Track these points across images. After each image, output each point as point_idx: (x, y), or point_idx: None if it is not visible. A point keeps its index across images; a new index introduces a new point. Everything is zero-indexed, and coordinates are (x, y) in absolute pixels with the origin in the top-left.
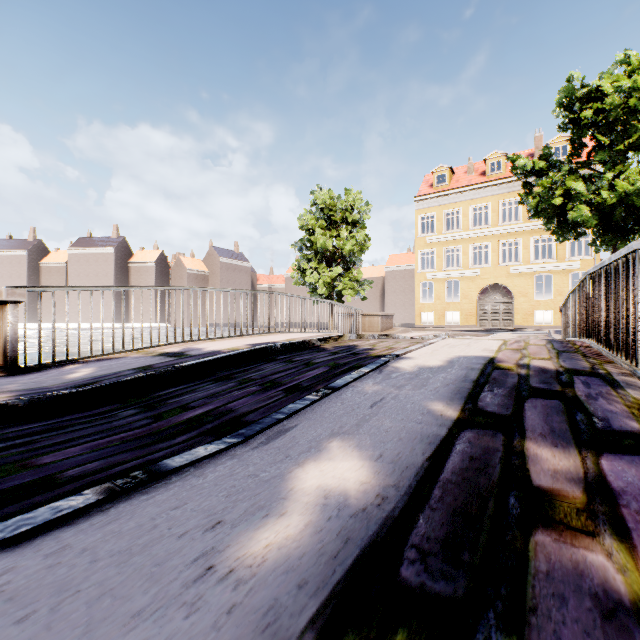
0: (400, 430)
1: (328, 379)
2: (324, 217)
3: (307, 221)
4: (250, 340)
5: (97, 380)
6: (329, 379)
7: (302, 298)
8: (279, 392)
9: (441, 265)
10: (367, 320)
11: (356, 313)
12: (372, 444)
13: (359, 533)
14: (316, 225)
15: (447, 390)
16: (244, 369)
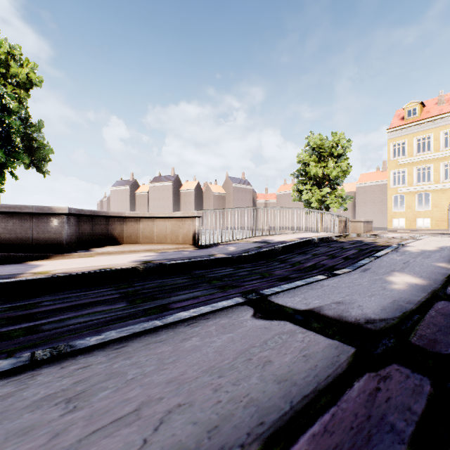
0: (425, 271)
1: (362, 255)
2: (314, 153)
3: (303, 157)
4: (292, 236)
5: (246, 251)
6: (363, 255)
7: (313, 211)
8: (340, 259)
9: (412, 181)
10: (351, 225)
11: (346, 220)
12: (414, 274)
13: (427, 288)
14: (310, 160)
15: (444, 259)
16: (307, 250)
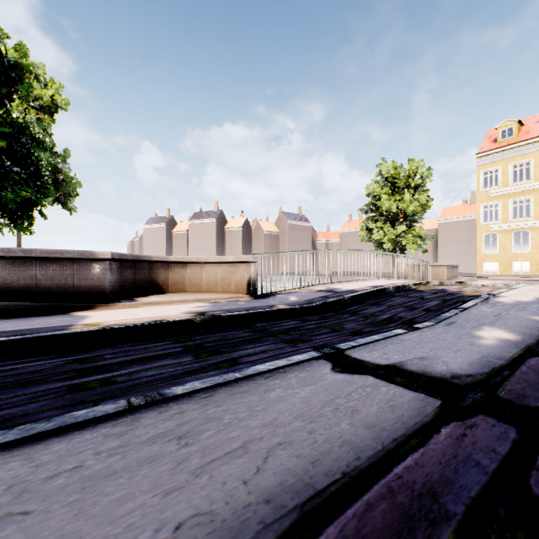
0: (519, 325)
1: (446, 306)
2: (387, 184)
3: (373, 189)
4: (362, 284)
5: (310, 301)
6: (447, 306)
7: (386, 254)
8: (420, 311)
9: (507, 216)
10: (432, 270)
11: (426, 264)
12: (506, 328)
13: (520, 344)
14: (382, 192)
15: None
16: (381, 300)
